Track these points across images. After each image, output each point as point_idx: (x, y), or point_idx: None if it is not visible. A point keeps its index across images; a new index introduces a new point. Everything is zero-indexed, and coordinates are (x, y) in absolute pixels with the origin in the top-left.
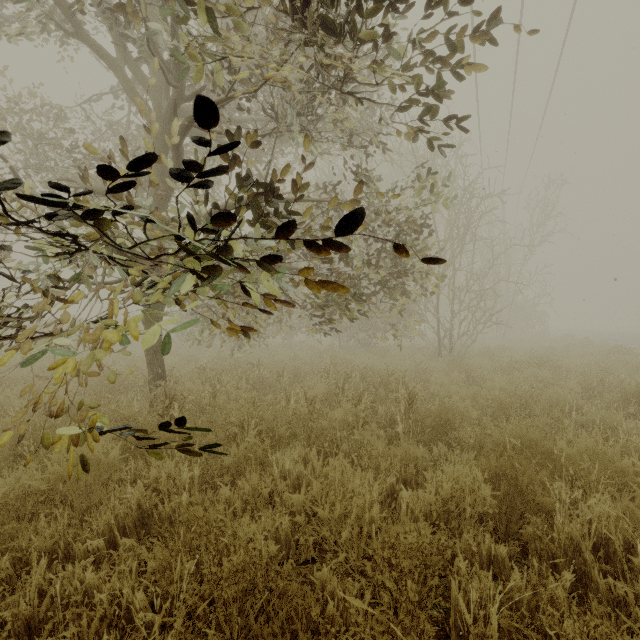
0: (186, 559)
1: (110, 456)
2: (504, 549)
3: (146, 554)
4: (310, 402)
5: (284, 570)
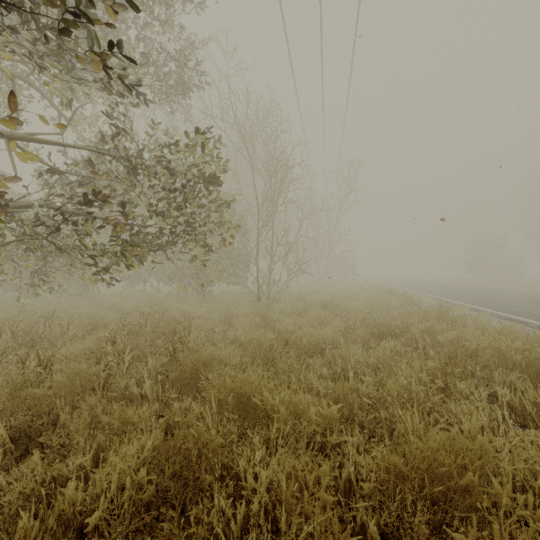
0: None
1: None
2: None
3: None
4: (45, 364)
5: None
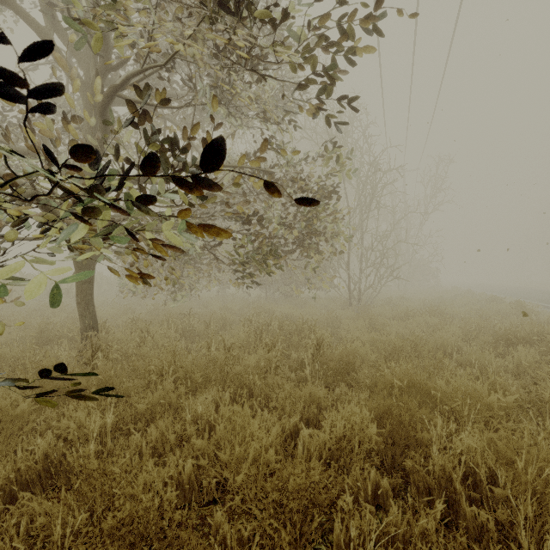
0: (79, 512)
1: (18, 408)
2: (387, 482)
3: (38, 510)
4: (228, 349)
5: (185, 513)
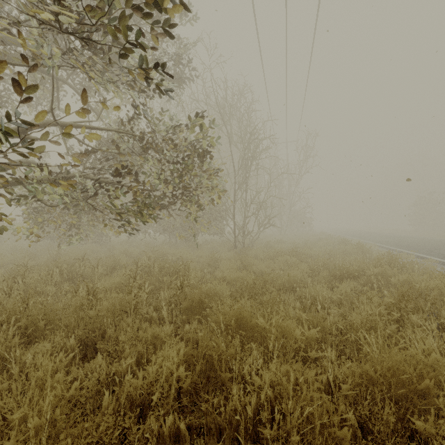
0: None
1: None
2: (184, 425)
3: None
4: (92, 293)
5: None
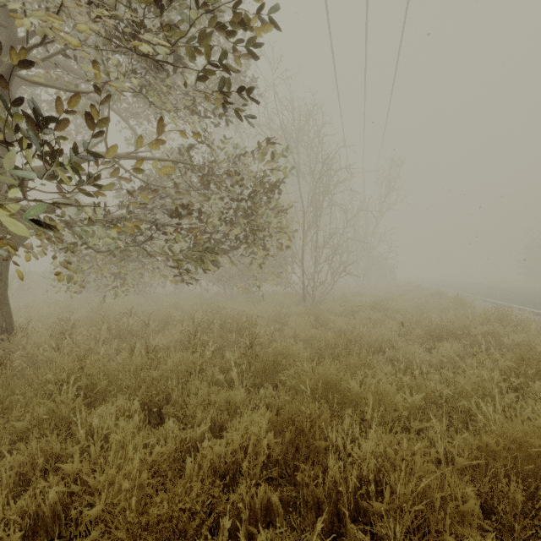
0: None
1: None
2: (277, 498)
3: None
4: (151, 352)
5: None
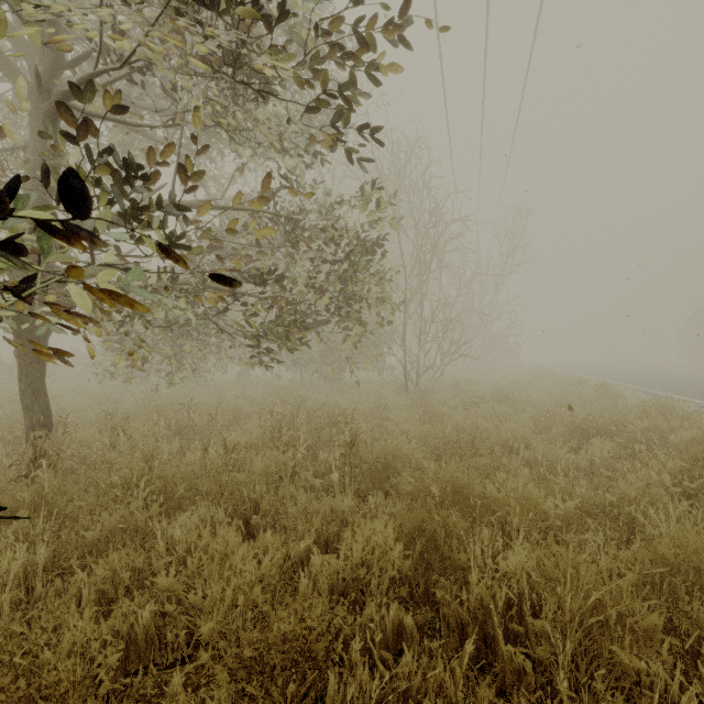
0: None
1: None
2: (412, 619)
3: None
4: (231, 451)
5: (137, 681)
